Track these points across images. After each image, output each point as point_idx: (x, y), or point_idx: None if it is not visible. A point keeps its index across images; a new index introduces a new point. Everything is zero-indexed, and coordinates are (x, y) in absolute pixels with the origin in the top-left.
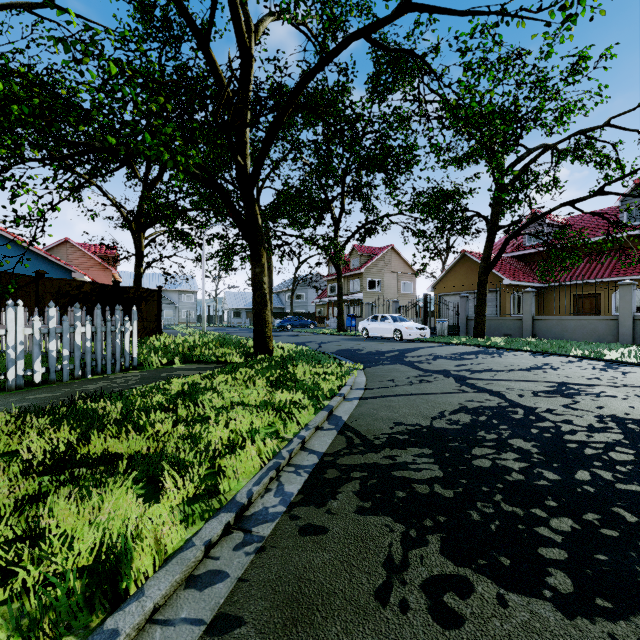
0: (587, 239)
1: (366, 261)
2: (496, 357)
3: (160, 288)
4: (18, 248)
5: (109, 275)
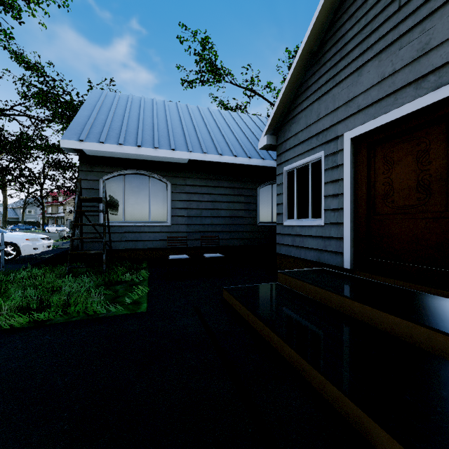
0: None
1: (67, 198)
2: None
3: None
4: None
5: None
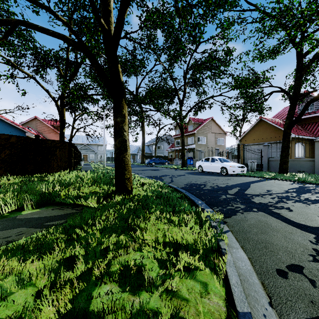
0: None
1: (197, 126)
2: None
3: (70, 140)
4: None
5: (58, 136)
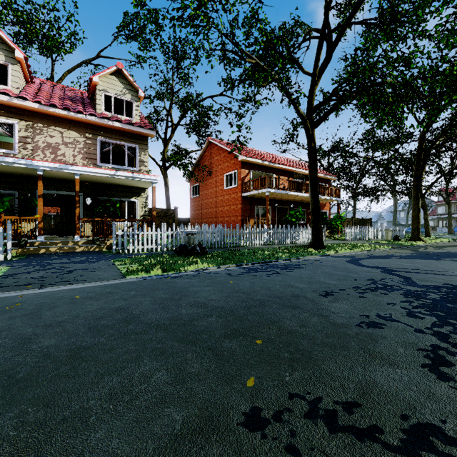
0: None
1: None
2: None
3: (371, 218)
4: None
5: None
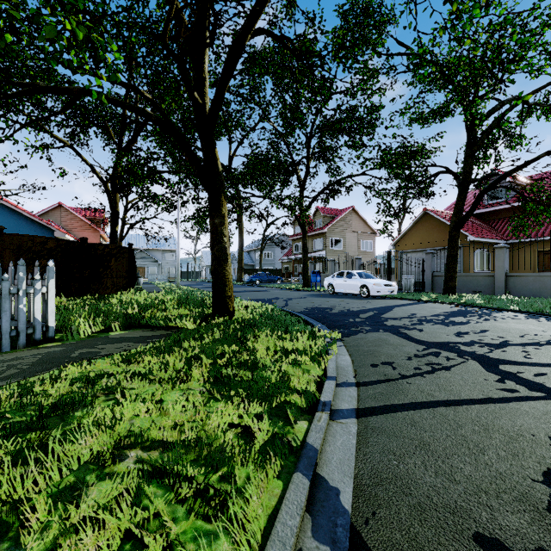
0: None
1: (329, 221)
2: (491, 320)
3: (130, 245)
4: (3, 209)
5: (98, 236)
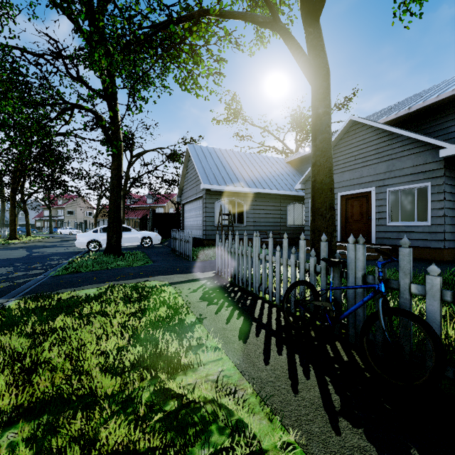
0: (140, 205)
1: (66, 202)
2: None
3: None
4: None
5: None
